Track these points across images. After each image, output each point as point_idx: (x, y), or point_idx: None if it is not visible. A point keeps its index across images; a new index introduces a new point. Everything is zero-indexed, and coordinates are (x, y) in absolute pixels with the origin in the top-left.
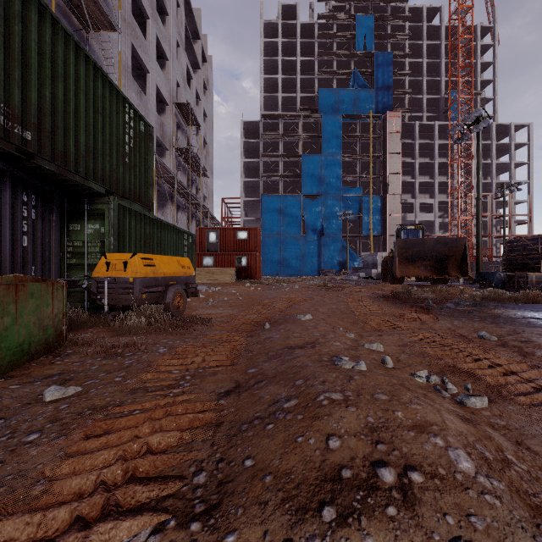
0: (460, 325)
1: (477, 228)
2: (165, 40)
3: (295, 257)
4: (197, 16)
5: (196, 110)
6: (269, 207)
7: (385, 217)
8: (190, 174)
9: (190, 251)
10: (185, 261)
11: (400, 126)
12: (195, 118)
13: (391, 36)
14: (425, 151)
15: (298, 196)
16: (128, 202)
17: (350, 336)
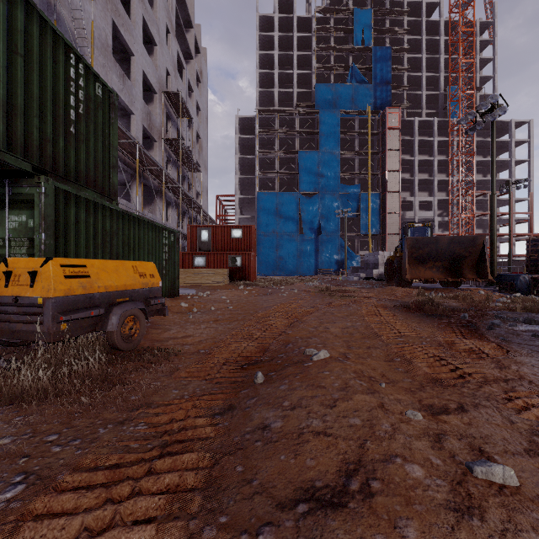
0: None
1: (491, 225)
2: (153, 23)
3: (292, 256)
4: (190, 4)
5: (189, 102)
6: (265, 204)
7: (384, 215)
8: (180, 167)
9: (172, 251)
10: (147, 266)
11: (399, 122)
12: (186, 109)
13: (390, 31)
14: (424, 148)
15: (295, 194)
16: (75, 187)
17: (415, 418)
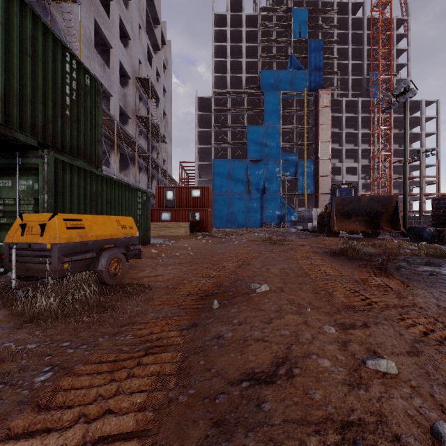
0: (445, 299)
1: (404, 187)
2: (128, 21)
3: (242, 211)
4: (158, 5)
5: (157, 85)
6: (219, 169)
7: (317, 178)
8: (150, 139)
9: (145, 208)
10: (127, 220)
11: (329, 102)
12: (154, 91)
13: (322, 26)
14: (350, 123)
15: (244, 161)
16: (69, 158)
17: (329, 331)
